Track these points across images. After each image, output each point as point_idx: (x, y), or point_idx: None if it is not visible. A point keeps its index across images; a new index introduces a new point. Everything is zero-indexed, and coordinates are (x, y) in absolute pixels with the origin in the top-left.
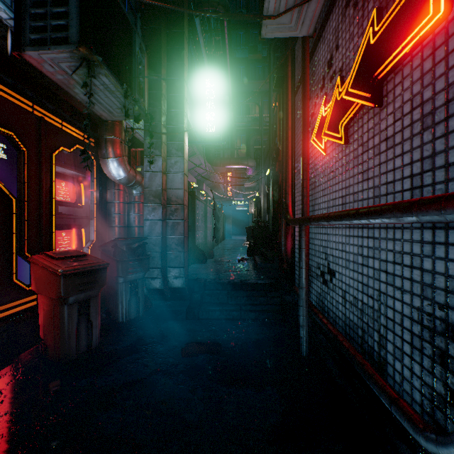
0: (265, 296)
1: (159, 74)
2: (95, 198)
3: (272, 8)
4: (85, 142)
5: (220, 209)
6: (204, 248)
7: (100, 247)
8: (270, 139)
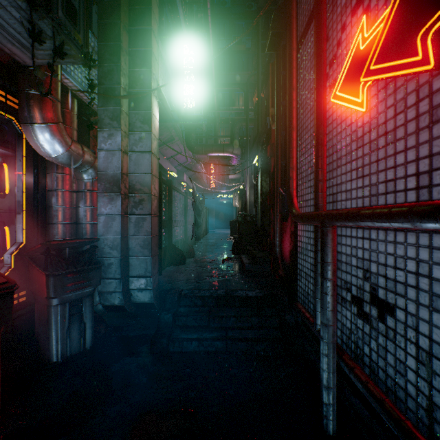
0: (259, 316)
1: (117, 19)
2: (24, 184)
3: None
4: (6, 104)
5: (202, 201)
6: (183, 246)
7: (27, 253)
8: (259, 122)
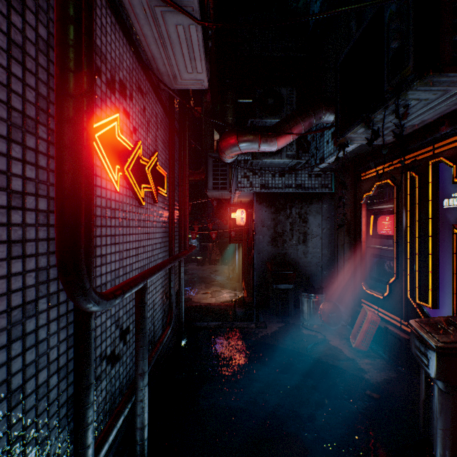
0: None
1: None
2: None
3: (192, 32)
4: None
5: None
6: None
7: None
8: None
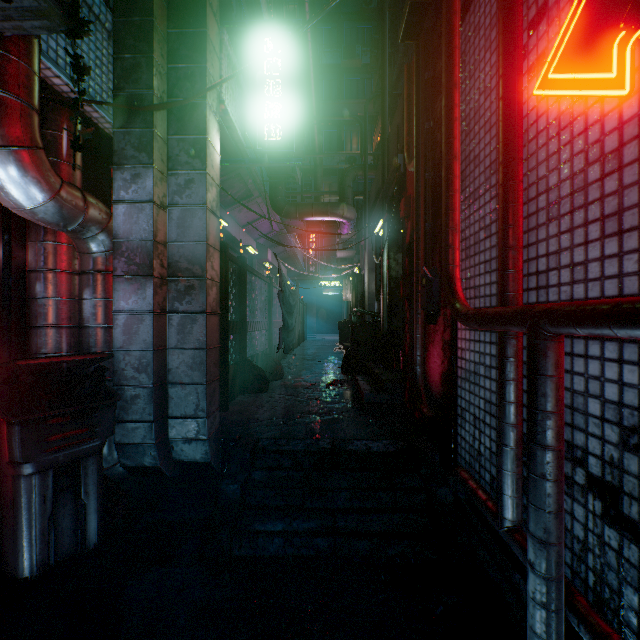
0: (391, 490)
1: None
2: None
3: None
4: None
5: (295, 292)
6: (266, 362)
7: None
8: (384, 165)
